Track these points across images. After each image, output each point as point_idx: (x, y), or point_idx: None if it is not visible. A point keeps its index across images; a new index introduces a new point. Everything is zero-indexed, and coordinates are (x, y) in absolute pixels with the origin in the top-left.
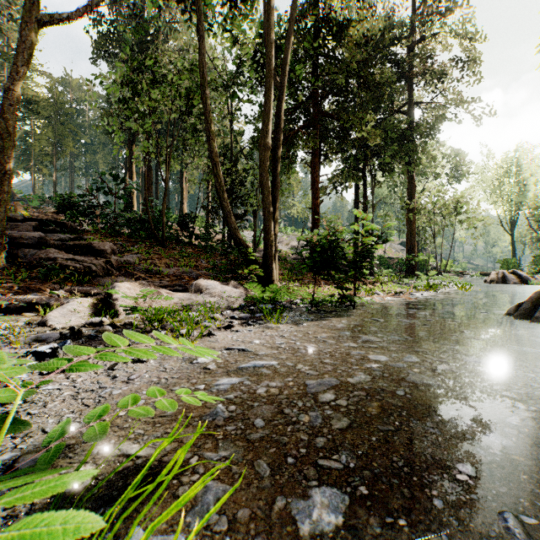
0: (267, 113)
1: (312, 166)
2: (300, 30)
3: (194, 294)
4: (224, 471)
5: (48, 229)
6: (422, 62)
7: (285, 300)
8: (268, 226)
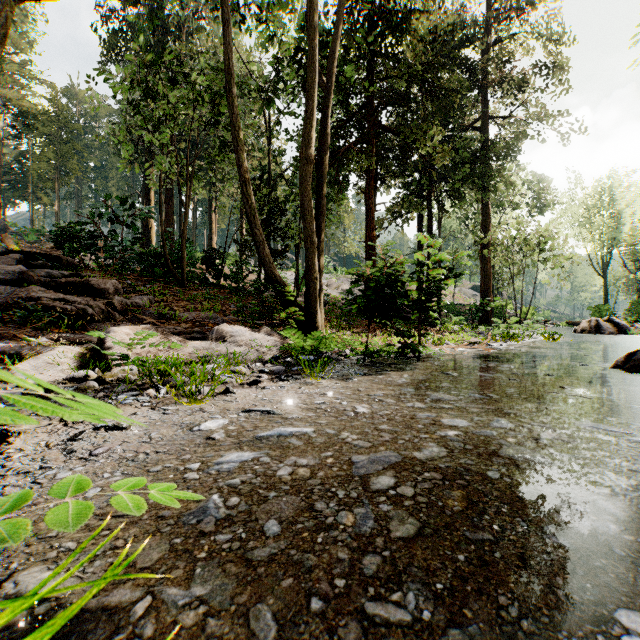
0: (309, 117)
1: (367, 191)
2: (352, 23)
3: (215, 343)
4: (190, 630)
5: (37, 263)
6: (499, 67)
7: (332, 351)
8: (311, 259)
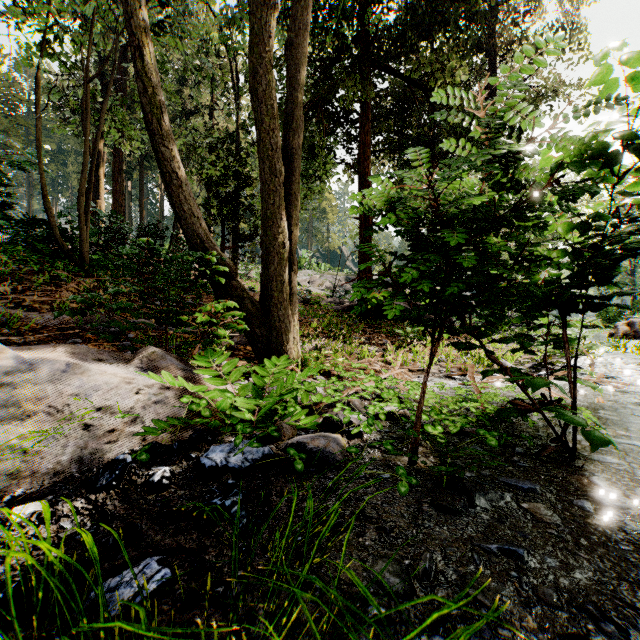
0: None
1: (361, 150)
2: None
3: None
4: None
5: None
6: (512, 22)
7: (313, 404)
8: (272, 205)
